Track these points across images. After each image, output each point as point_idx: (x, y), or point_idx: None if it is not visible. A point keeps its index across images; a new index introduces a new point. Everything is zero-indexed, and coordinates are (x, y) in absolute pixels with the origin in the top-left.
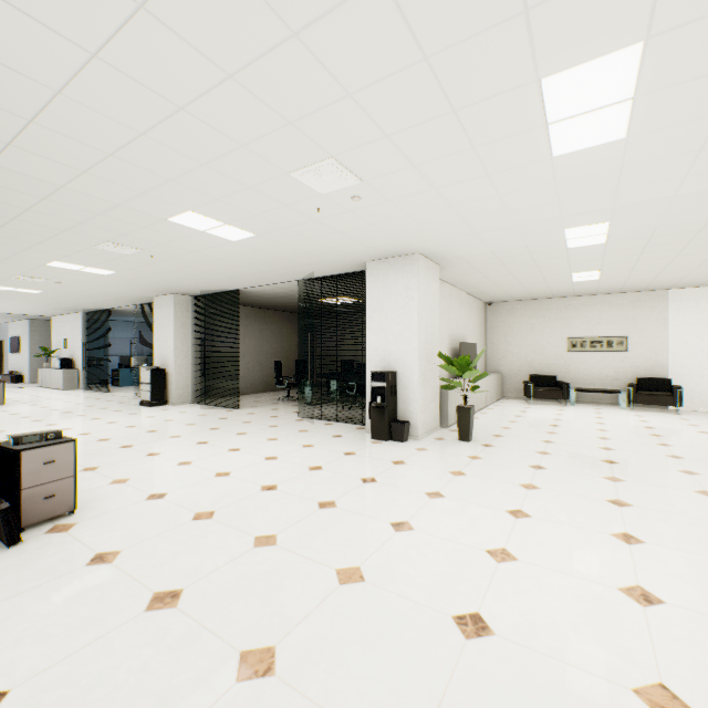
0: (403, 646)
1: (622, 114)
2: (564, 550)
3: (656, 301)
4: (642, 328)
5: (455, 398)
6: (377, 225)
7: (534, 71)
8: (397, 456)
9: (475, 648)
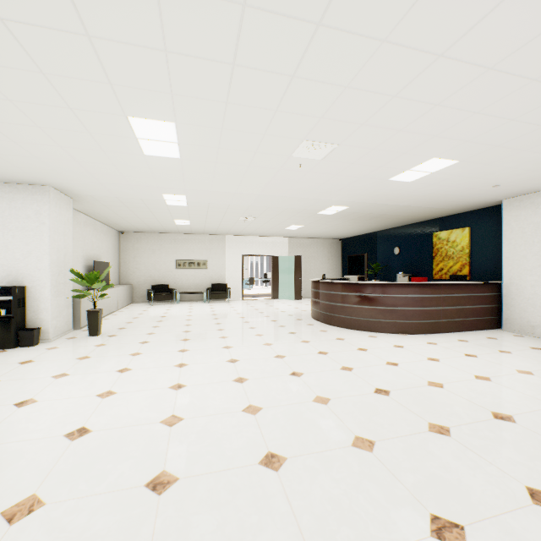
0: (21, 464)
1: (175, 148)
2: (147, 380)
3: (221, 241)
4: (214, 255)
5: (88, 305)
6: (1, 155)
7: (123, 111)
8: (26, 357)
9: (78, 442)
